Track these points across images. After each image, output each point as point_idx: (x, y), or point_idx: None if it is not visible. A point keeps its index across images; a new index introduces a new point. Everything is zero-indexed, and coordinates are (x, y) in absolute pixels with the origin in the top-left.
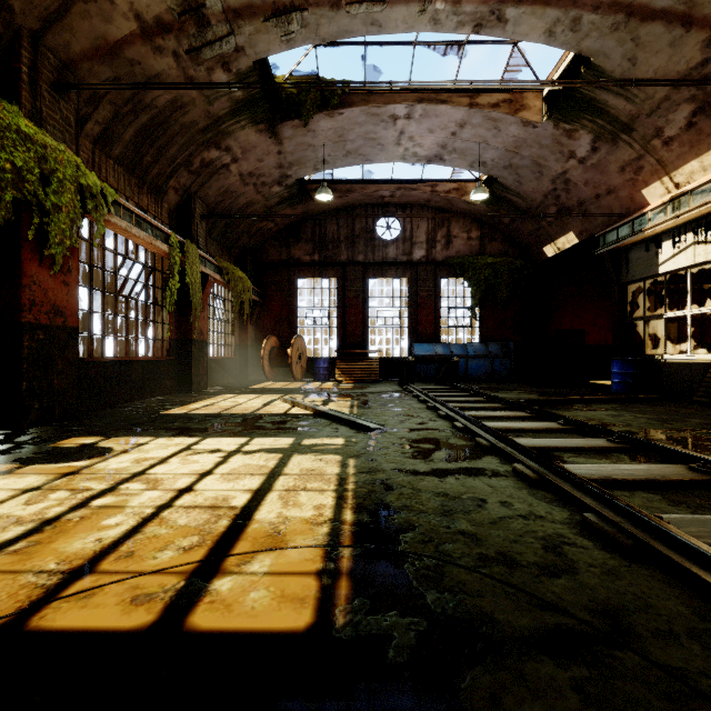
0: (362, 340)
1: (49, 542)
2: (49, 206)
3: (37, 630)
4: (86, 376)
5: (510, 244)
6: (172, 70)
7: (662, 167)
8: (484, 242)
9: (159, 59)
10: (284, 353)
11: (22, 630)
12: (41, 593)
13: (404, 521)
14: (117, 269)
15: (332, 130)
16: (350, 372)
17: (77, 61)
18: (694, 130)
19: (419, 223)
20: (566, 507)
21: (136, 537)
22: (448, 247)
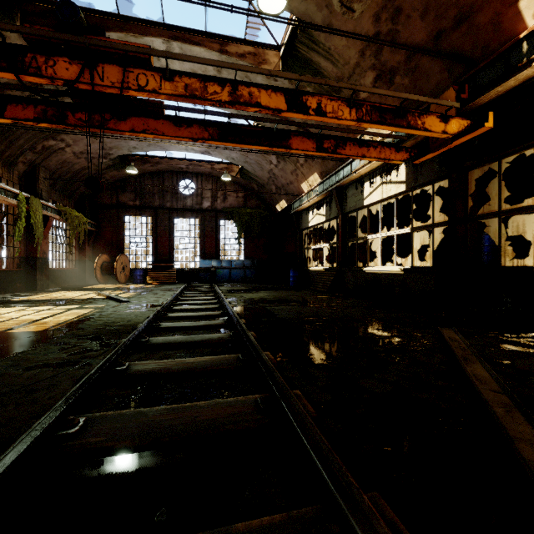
0: (169, 257)
1: None
2: None
3: None
4: None
5: (261, 202)
6: None
7: (304, 176)
8: (247, 200)
9: None
10: (112, 266)
11: None
12: None
13: (93, 319)
14: None
15: None
16: (157, 278)
17: None
18: (308, 163)
19: (207, 185)
20: None
21: None
22: (225, 201)
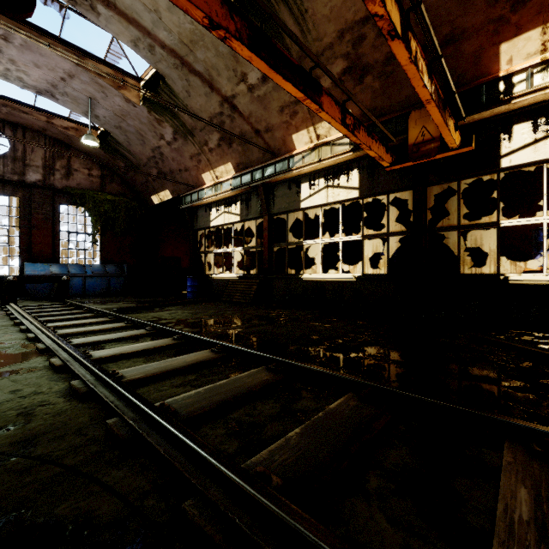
0: None
1: None
2: None
3: None
4: None
5: (128, 188)
6: None
7: (210, 164)
8: (105, 182)
9: None
10: None
11: None
12: None
13: None
14: None
15: None
16: None
17: None
18: (221, 149)
19: (34, 147)
20: (70, 380)
21: None
22: (68, 177)
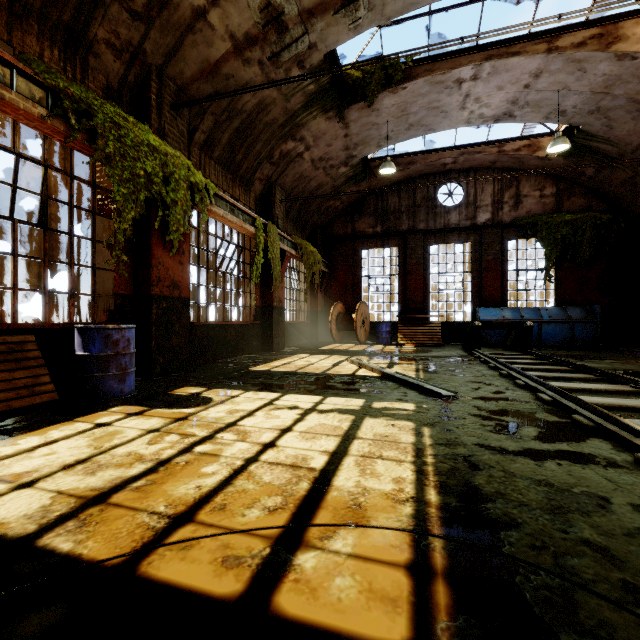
0: (423, 305)
1: (161, 483)
2: (169, 201)
3: (144, 577)
4: (195, 336)
5: (594, 198)
6: (258, 77)
7: None
8: (561, 198)
9: (247, 69)
10: (350, 318)
11: (134, 574)
12: (151, 536)
13: (502, 513)
14: (217, 250)
15: (395, 106)
16: (412, 336)
17: (188, 84)
18: None
19: (483, 186)
20: None
21: (227, 489)
22: (516, 207)
